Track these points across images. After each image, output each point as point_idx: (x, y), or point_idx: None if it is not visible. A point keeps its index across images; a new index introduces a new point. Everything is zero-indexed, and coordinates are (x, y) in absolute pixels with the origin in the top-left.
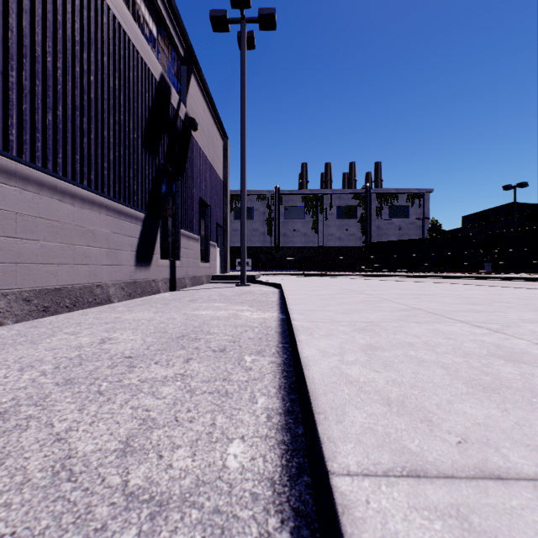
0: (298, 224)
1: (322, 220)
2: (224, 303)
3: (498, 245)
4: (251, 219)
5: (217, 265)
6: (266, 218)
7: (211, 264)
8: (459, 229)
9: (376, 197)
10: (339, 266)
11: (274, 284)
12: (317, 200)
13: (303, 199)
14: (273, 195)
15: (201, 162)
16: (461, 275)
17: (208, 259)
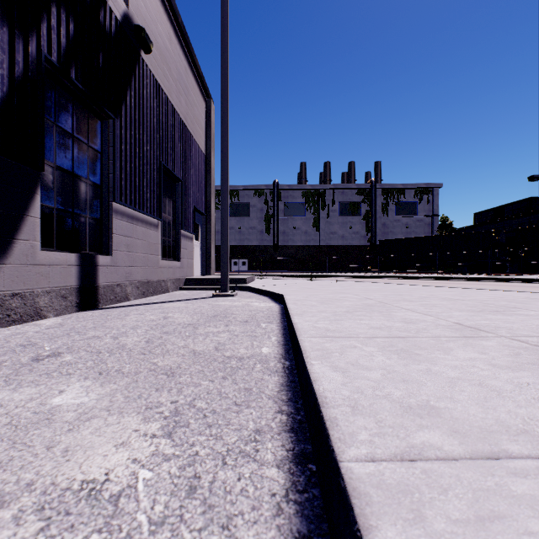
0: (298, 221)
1: (324, 217)
2: (102, 386)
3: (527, 242)
4: (248, 216)
5: (196, 264)
6: (264, 214)
7: (184, 263)
8: (471, 227)
9: (381, 193)
10: (342, 266)
11: (272, 294)
12: (318, 196)
13: (303, 195)
14: (272, 190)
15: (163, 111)
16: (497, 277)
17: (179, 255)
